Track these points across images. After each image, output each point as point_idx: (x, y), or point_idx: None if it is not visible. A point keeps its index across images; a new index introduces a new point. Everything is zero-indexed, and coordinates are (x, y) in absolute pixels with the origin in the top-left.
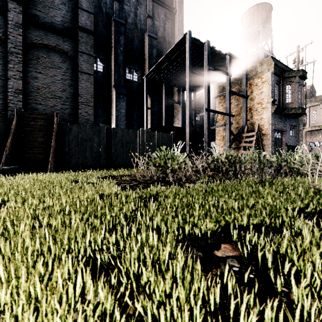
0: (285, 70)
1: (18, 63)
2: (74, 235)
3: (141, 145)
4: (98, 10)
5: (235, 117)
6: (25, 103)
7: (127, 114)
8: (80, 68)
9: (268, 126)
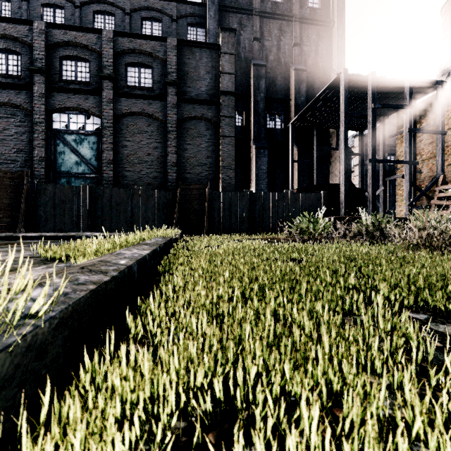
0: None
1: (174, 139)
2: (262, 249)
3: (285, 208)
4: (236, 58)
5: (426, 161)
6: (178, 174)
7: (268, 170)
8: (223, 133)
9: None
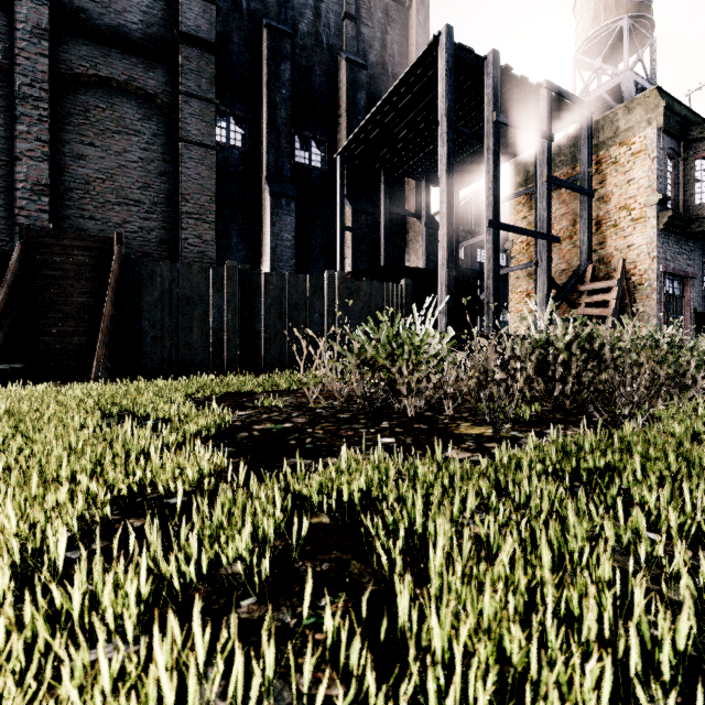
0: (691, 121)
1: (39, 122)
2: None
3: (326, 312)
4: (231, 5)
5: (558, 245)
6: (58, 217)
7: (298, 244)
8: (185, 133)
9: (648, 264)
